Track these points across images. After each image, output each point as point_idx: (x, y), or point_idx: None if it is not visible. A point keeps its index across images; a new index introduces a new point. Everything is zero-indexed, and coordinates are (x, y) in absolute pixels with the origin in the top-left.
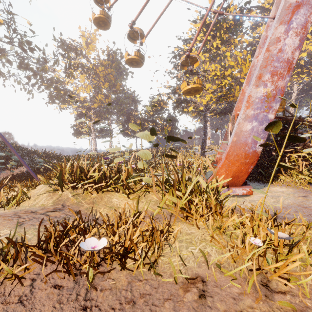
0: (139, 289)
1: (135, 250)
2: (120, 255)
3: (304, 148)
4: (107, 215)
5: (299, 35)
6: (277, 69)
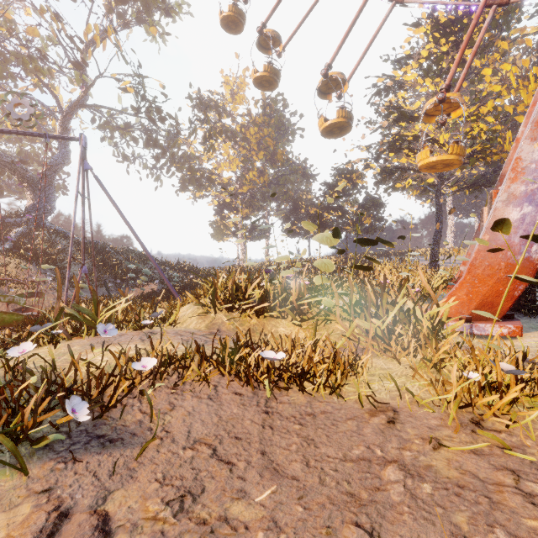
0: (319, 408)
1: (315, 370)
2: (298, 375)
3: None
4: (280, 336)
5: None
6: None
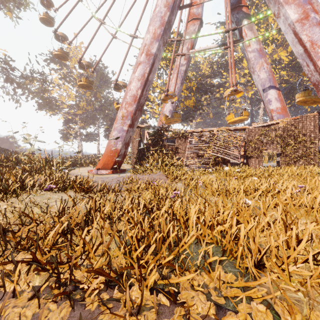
0: None
1: None
2: None
3: (166, 148)
4: None
5: (140, 81)
6: (128, 101)
